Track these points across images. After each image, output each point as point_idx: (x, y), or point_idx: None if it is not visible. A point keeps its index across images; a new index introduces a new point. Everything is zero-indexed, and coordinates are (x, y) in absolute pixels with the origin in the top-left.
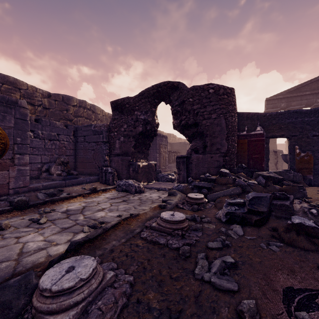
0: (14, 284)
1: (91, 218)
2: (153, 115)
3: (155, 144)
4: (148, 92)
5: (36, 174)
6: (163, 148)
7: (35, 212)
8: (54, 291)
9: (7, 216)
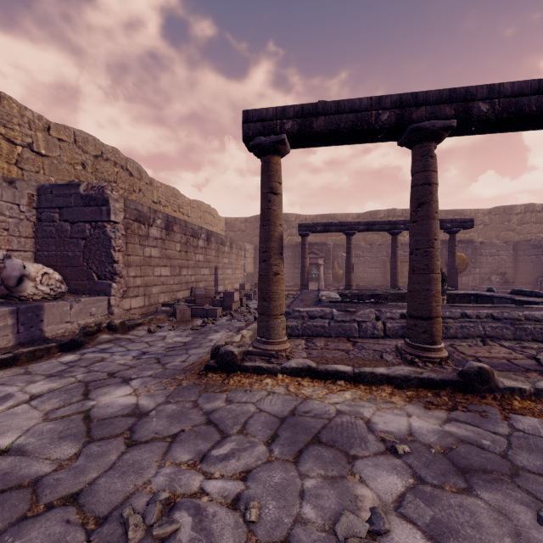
0: None
1: None
2: None
3: None
4: None
5: (480, 282)
6: None
7: None
8: None
9: None
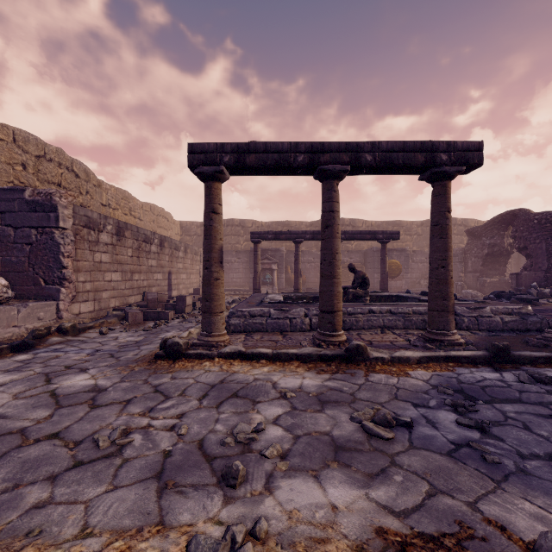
0: None
1: None
2: (502, 237)
3: None
4: (493, 221)
5: (413, 285)
6: None
7: None
8: None
9: None
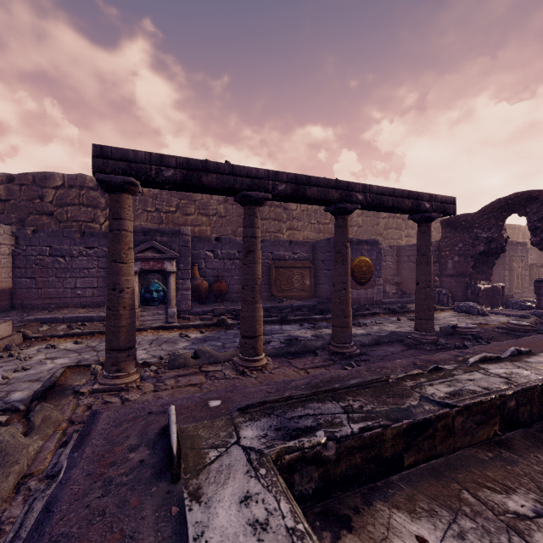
0: (446, 327)
1: (448, 323)
2: (500, 230)
3: (502, 257)
4: (492, 207)
5: None
6: (518, 261)
7: (402, 316)
8: (466, 327)
9: (390, 316)
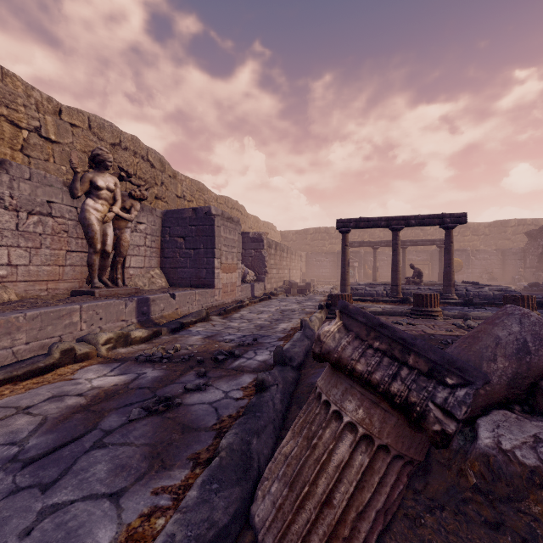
0: None
1: None
2: None
3: None
4: None
5: (476, 279)
6: None
7: None
8: None
9: None
